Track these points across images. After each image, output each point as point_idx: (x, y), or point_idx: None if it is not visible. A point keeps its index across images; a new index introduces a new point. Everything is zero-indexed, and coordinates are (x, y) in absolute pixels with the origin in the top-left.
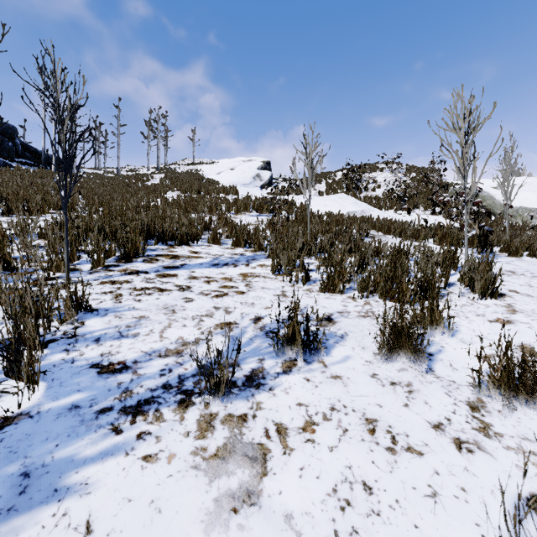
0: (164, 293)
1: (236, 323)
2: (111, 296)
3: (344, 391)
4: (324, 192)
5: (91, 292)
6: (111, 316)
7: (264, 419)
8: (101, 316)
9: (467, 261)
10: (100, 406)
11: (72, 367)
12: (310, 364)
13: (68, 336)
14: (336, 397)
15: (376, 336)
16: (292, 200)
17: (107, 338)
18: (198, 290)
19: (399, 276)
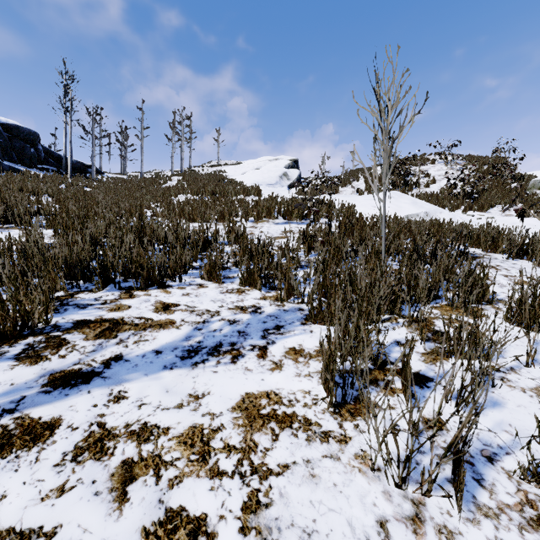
0: None
1: None
2: None
3: None
4: (363, 190)
5: None
6: None
7: None
8: None
9: None
10: None
11: None
12: None
13: None
14: None
15: None
16: (330, 201)
17: None
18: None
19: None
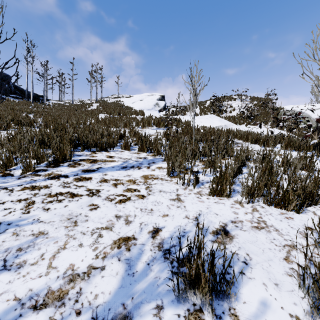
0: (73, 199)
1: (134, 238)
2: (23, 204)
3: None
4: (198, 114)
5: (8, 200)
6: (8, 233)
7: None
8: None
9: None
10: None
11: None
12: None
13: None
14: None
15: (282, 260)
16: (179, 119)
17: None
18: (105, 195)
19: (282, 184)
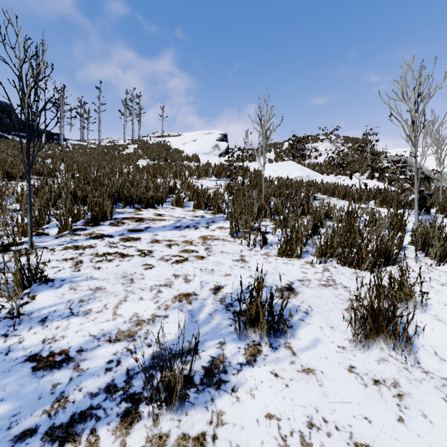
0: (124, 259)
1: (195, 294)
2: (71, 263)
3: (320, 394)
4: (273, 160)
5: (52, 259)
6: (65, 288)
7: (227, 444)
8: (55, 288)
9: (420, 226)
10: (21, 427)
11: (4, 360)
12: (277, 351)
13: (12, 316)
14: (313, 404)
15: (342, 310)
16: (246, 167)
17: (55, 317)
18: (159, 255)
19: (357, 242)
